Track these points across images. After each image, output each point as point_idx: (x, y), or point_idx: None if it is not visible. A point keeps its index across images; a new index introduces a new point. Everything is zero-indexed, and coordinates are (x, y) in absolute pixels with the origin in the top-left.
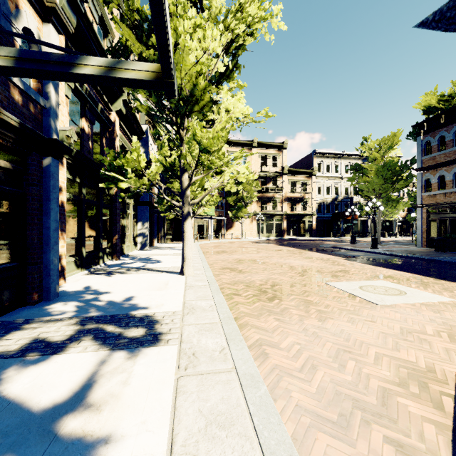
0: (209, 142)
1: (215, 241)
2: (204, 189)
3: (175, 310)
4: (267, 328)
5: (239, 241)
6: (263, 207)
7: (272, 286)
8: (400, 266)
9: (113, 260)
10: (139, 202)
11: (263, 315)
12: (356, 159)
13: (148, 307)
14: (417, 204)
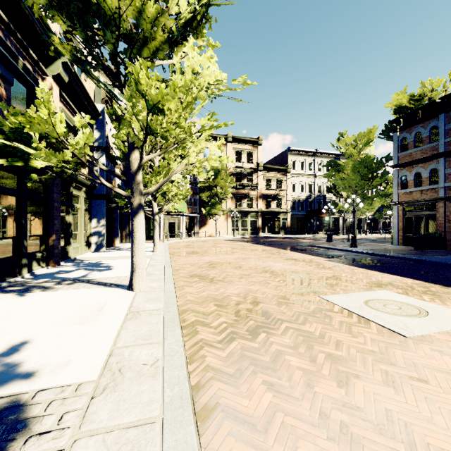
0: (159, 94)
1: (187, 240)
2: (171, 181)
3: (84, 378)
4: (254, 417)
5: (212, 239)
6: (238, 204)
7: (253, 304)
8: (390, 268)
9: (48, 267)
10: (93, 195)
11: (245, 375)
12: (329, 158)
13: (35, 372)
14: (394, 201)
